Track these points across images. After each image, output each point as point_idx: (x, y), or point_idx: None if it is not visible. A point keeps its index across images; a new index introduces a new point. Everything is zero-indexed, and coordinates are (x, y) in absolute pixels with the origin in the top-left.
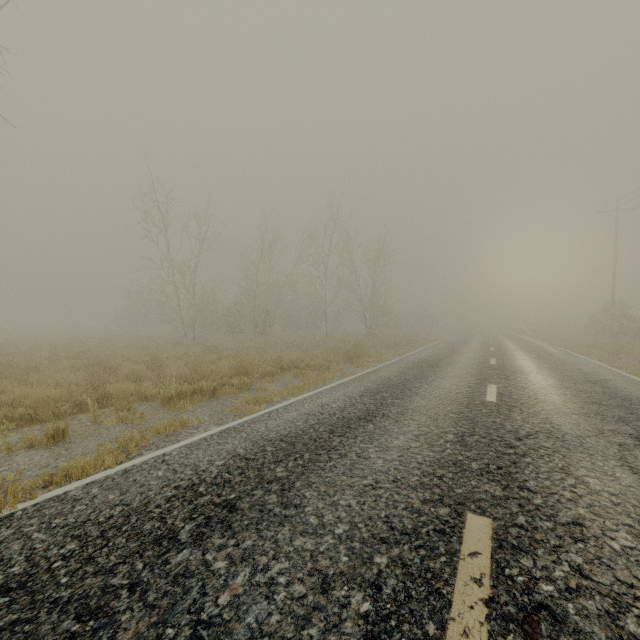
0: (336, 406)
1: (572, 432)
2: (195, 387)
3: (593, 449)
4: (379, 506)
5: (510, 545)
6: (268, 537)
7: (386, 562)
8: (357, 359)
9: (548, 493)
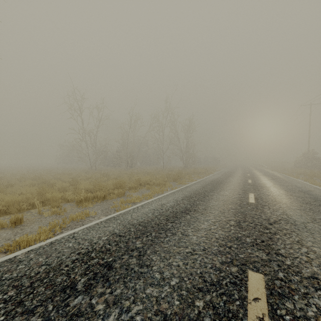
0: (169, 205)
1: (299, 220)
2: (94, 195)
3: (312, 230)
4: (196, 266)
5: (277, 293)
6: (130, 287)
7: (203, 305)
8: (179, 180)
9: (293, 257)
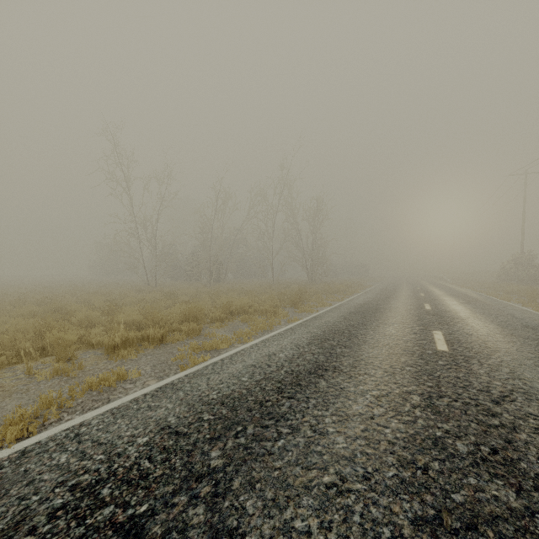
0: (284, 356)
1: None
2: (143, 334)
3: None
4: (353, 533)
5: None
6: None
7: None
8: (301, 304)
9: None
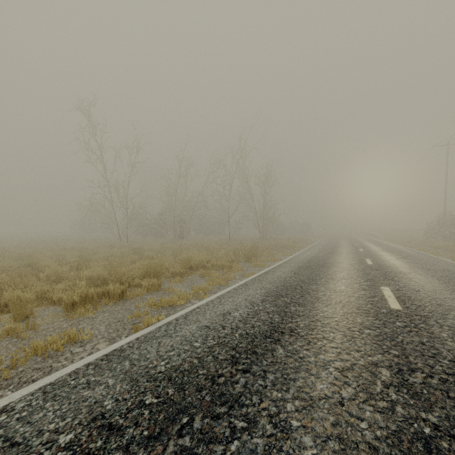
0: (238, 315)
1: None
2: (104, 290)
3: None
4: None
5: None
6: None
7: None
8: (254, 259)
9: None
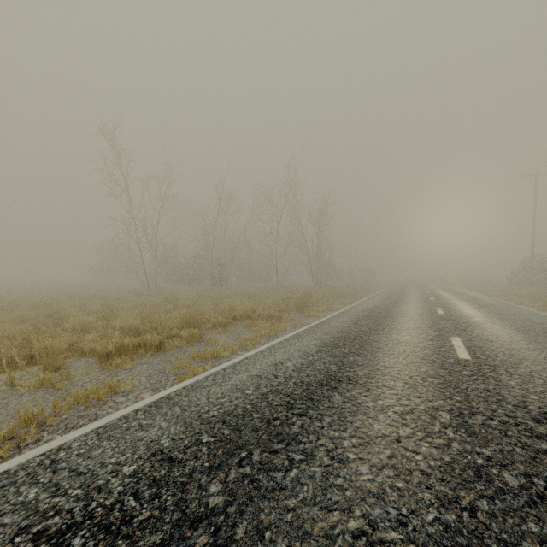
0: (291, 365)
1: None
2: (139, 340)
3: None
4: None
5: None
6: None
7: None
8: (307, 308)
9: None
